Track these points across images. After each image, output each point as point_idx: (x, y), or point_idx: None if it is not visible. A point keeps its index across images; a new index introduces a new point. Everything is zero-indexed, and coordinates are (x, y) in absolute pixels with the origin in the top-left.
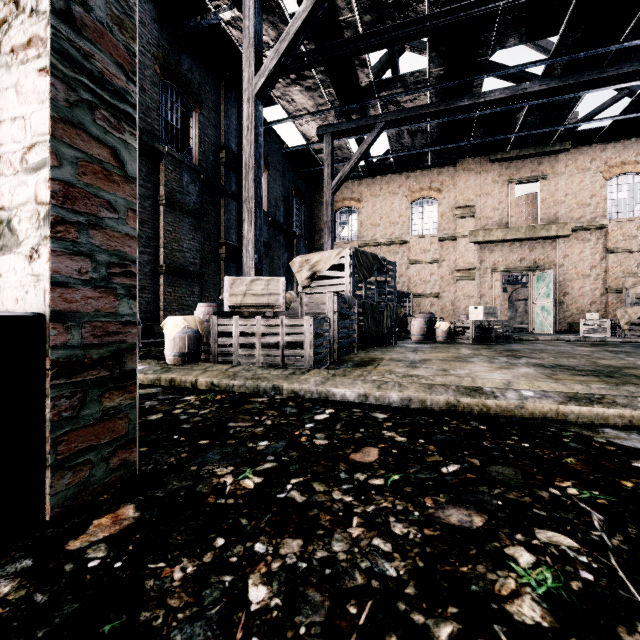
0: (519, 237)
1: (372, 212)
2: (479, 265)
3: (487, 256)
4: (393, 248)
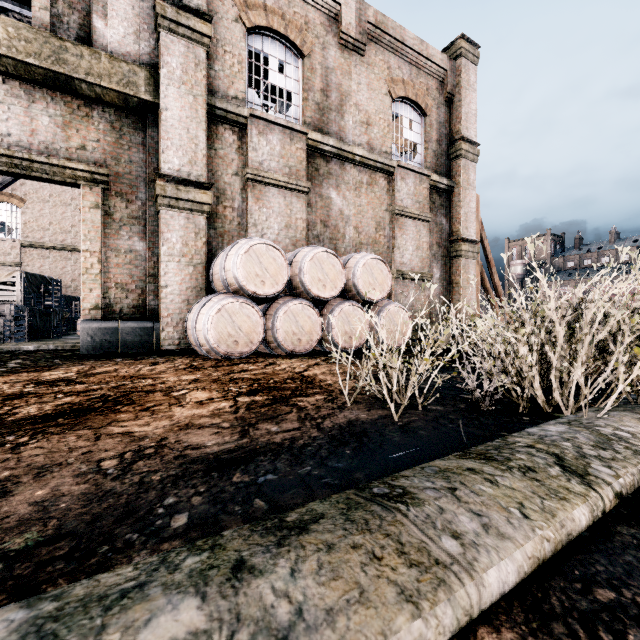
0: None
1: (40, 215)
2: None
3: None
4: (65, 254)
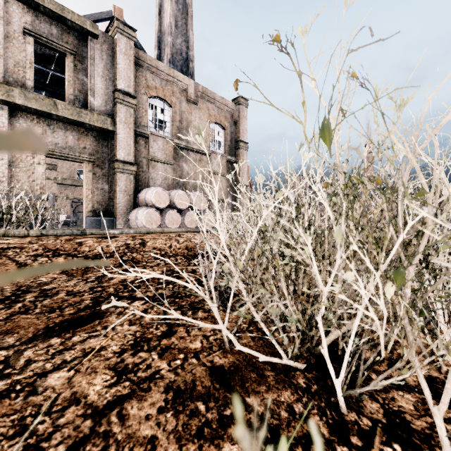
0: (79, 185)
1: None
2: (59, 195)
3: (64, 191)
4: None
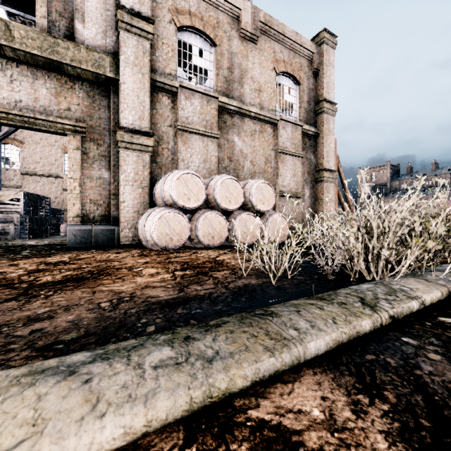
0: None
1: (33, 153)
2: None
3: None
4: (51, 179)
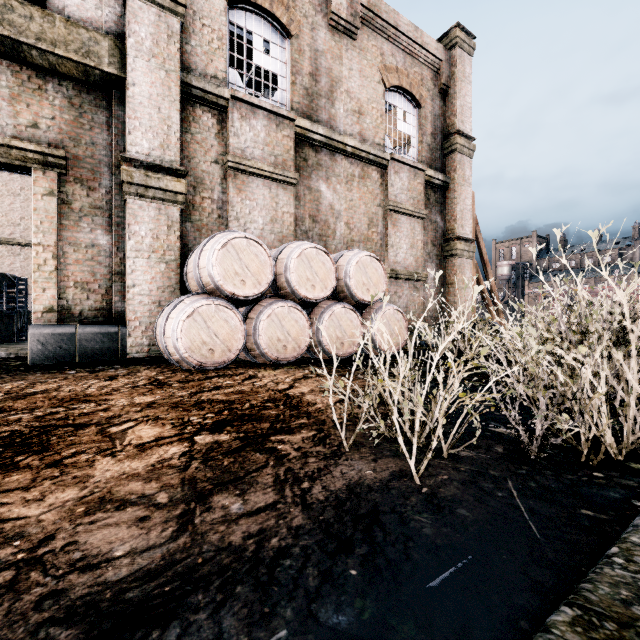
0: None
1: (10, 209)
2: None
3: None
4: None
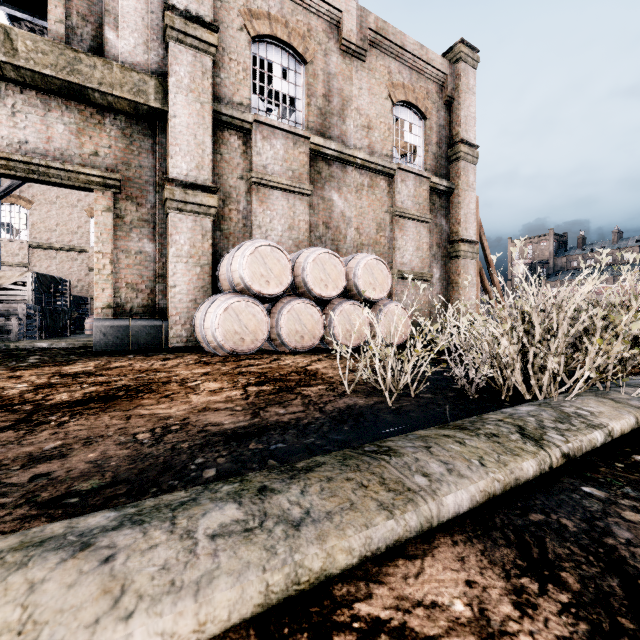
0: None
1: (47, 216)
2: None
3: None
4: (72, 254)
